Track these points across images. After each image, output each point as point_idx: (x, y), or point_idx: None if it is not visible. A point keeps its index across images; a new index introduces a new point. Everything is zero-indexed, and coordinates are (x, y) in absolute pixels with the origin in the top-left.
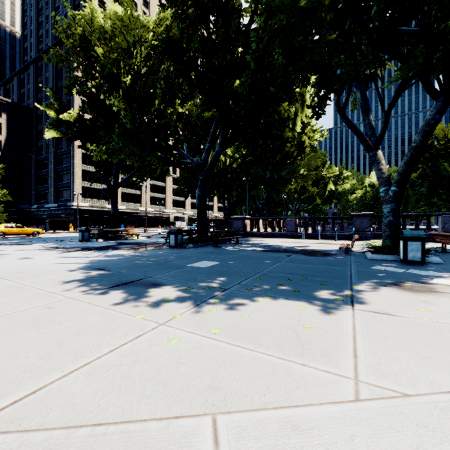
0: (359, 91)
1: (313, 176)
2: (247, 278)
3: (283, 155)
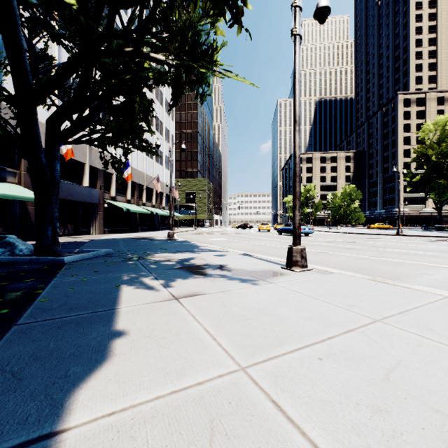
0: None
1: None
2: None
3: None
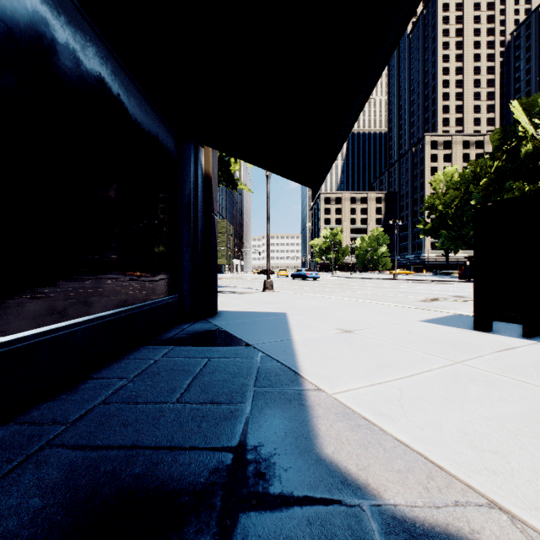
0: None
1: None
2: None
3: None
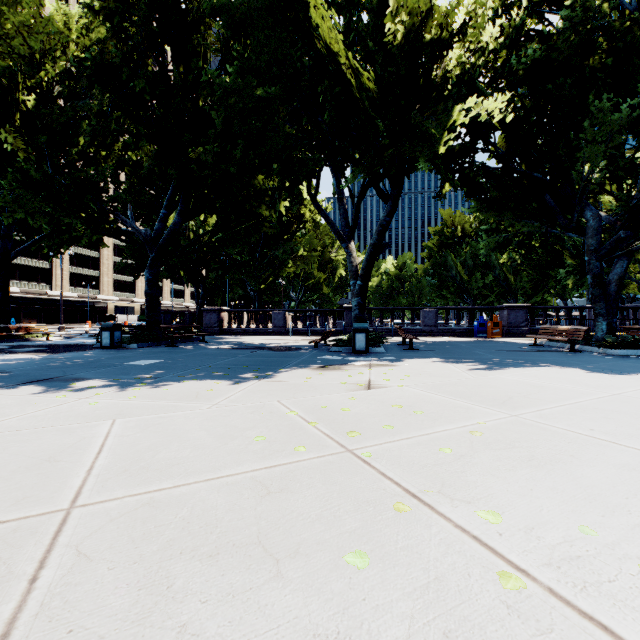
0: (335, 178)
1: (316, 258)
2: (187, 370)
3: (279, 229)
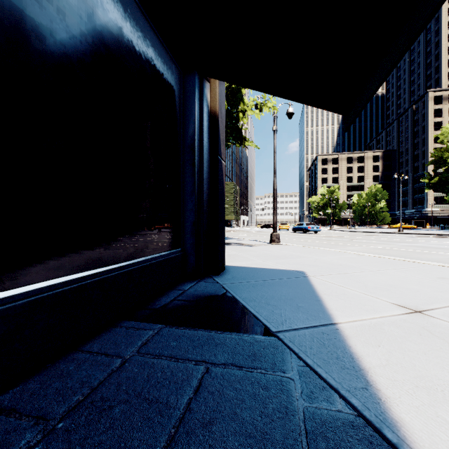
0: None
1: None
2: None
3: None
